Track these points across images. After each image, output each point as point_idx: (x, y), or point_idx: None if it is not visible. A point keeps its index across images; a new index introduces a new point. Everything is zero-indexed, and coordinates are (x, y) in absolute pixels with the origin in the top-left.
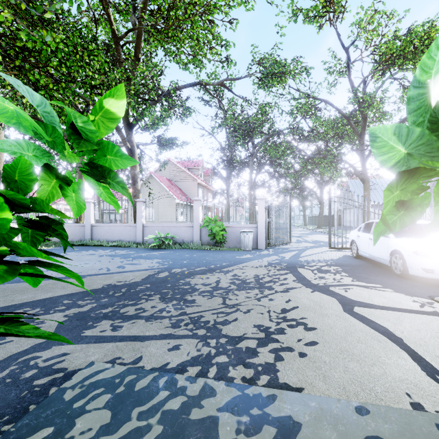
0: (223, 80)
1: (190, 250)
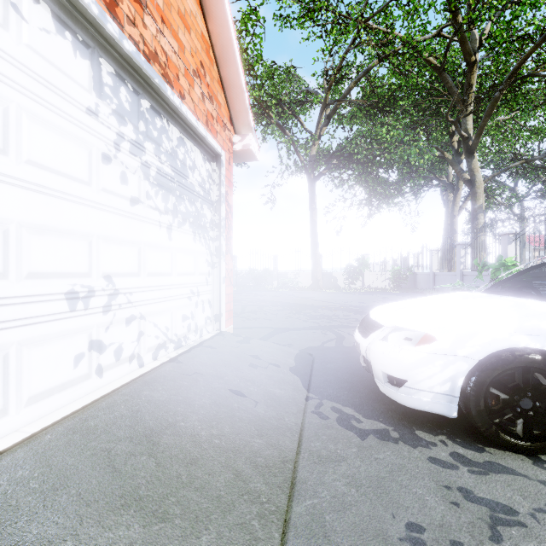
0: None
1: None
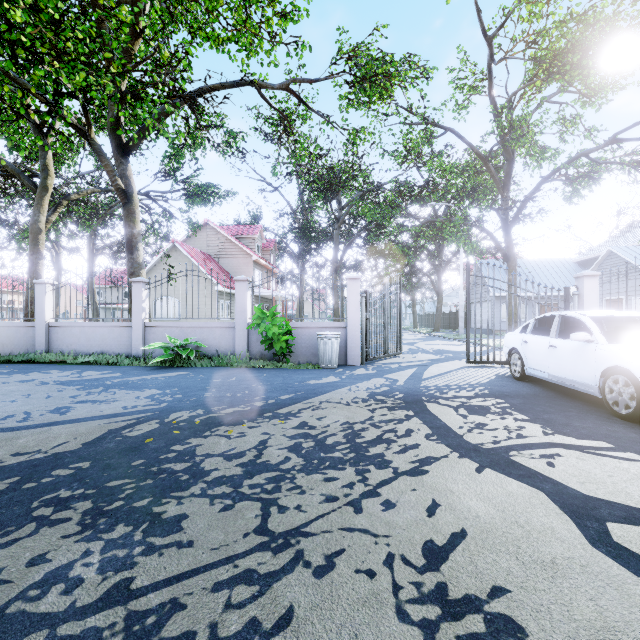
0: (290, 81)
1: (227, 369)
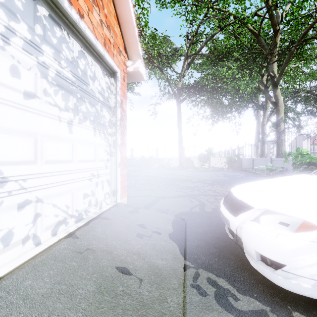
0: None
1: None
